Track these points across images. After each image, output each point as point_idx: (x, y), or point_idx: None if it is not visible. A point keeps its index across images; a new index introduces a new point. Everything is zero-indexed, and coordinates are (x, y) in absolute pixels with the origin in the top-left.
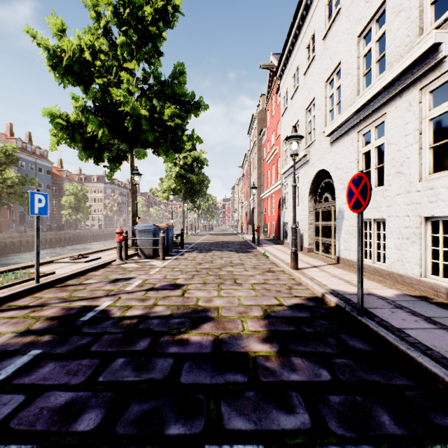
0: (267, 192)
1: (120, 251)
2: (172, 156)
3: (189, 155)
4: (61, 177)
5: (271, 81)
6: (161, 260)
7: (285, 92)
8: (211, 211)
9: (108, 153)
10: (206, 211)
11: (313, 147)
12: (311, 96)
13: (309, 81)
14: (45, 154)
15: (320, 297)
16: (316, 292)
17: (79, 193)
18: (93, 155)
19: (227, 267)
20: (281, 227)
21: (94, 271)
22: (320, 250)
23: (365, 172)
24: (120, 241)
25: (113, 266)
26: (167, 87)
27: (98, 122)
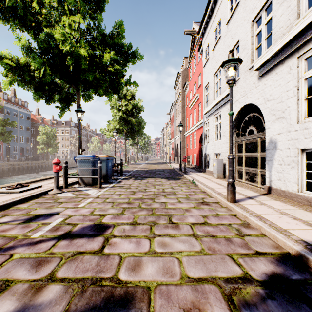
0: (189, 130)
1: (56, 181)
2: (111, 95)
3: (129, 103)
4: (38, 121)
5: (193, 45)
6: (98, 188)
7: (206, 46)
8: (146, 146)
9: (59, 96)
10: (143, 146)
11: (237, 85)
12: (234, 40)
13: (232, 28)
14: (25, 104)
15: (295, 256)
16: (283, 244)
17: (49, 133)
18: (44, 96)
19: (159, 197)
20: (203, 158)
21: (23, 202)
22: (244, 178)
23: (307, 99)
24: (57, 171)
25: (47, 196)
26: (108, 38)
27: (41, 62)
